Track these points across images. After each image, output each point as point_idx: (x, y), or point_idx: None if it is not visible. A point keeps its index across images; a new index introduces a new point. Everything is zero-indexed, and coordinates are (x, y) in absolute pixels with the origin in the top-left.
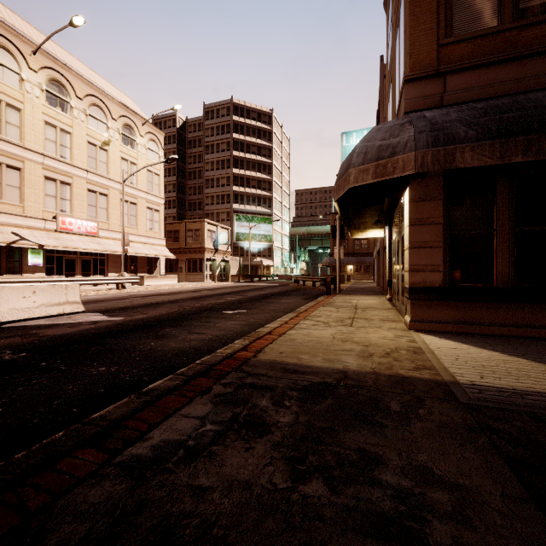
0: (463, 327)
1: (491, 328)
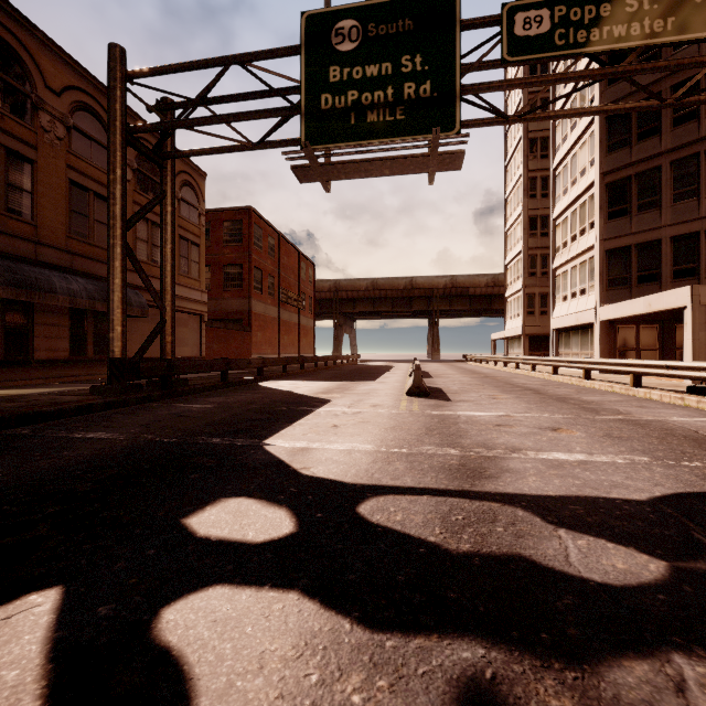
0: None
1: None
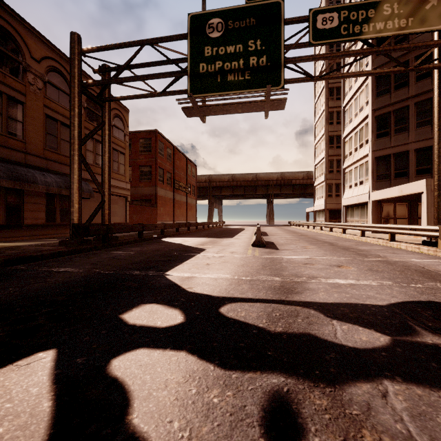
0: None
1: None
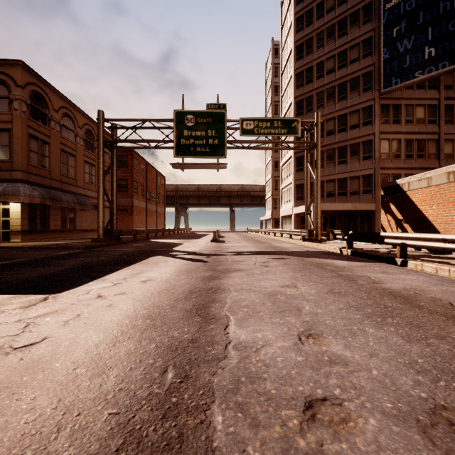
0: (32, 240)
1: (37, 240)
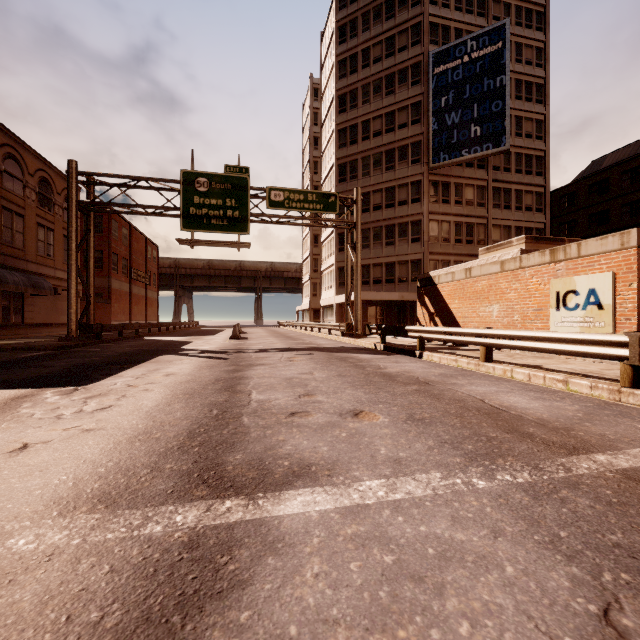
0: None
1: None
